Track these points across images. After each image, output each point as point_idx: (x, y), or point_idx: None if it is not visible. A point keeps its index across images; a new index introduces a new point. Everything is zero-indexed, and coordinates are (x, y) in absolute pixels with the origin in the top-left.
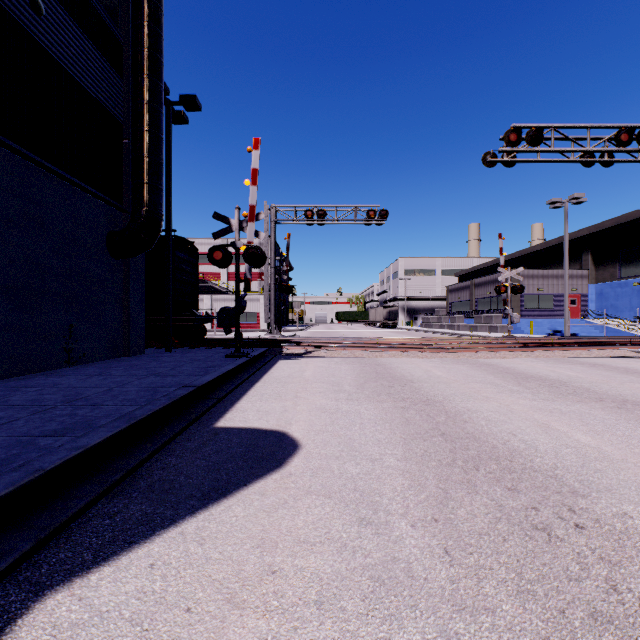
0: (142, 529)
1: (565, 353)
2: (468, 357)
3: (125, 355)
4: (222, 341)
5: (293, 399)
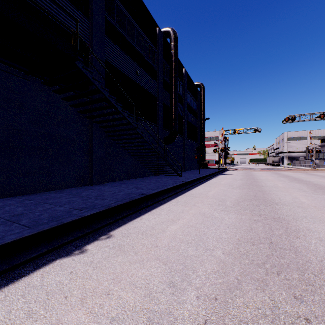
0: (222, 175)
1: (308, 171)
2: (276, 172)
3: (197, 169)
4: (211, 167)
5: (231, 173)
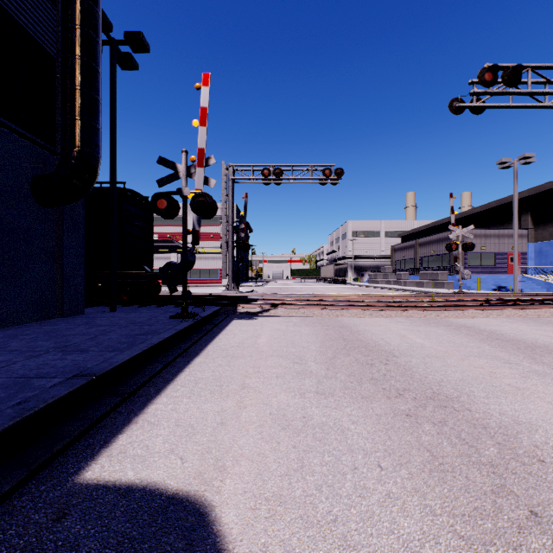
0: None
1: (538, 312)
2: (436, 316)
3: (58, 316)
4: (177, 298)
5: (238, 392)
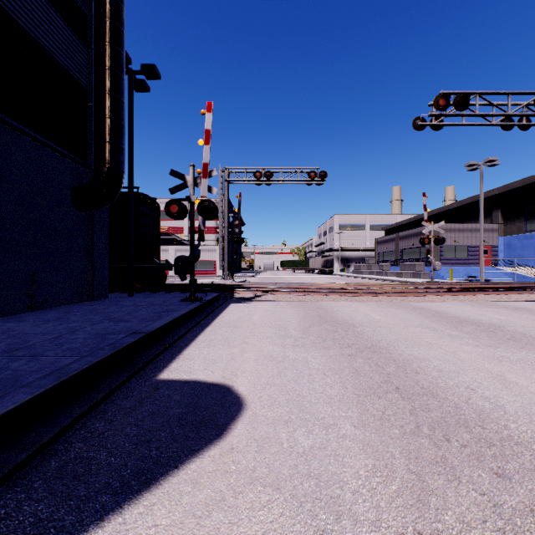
0: None
1: (487, 297)
2: (400, 301)
3: (89, 299)
4: (181, 286)
5: (241, 345)
